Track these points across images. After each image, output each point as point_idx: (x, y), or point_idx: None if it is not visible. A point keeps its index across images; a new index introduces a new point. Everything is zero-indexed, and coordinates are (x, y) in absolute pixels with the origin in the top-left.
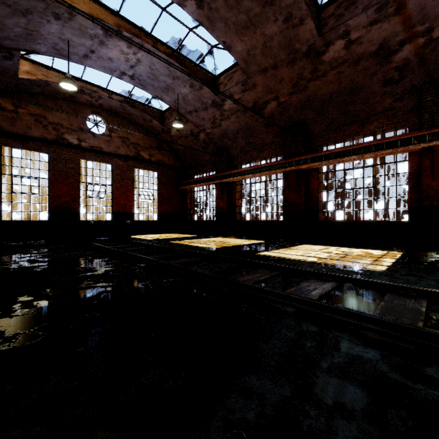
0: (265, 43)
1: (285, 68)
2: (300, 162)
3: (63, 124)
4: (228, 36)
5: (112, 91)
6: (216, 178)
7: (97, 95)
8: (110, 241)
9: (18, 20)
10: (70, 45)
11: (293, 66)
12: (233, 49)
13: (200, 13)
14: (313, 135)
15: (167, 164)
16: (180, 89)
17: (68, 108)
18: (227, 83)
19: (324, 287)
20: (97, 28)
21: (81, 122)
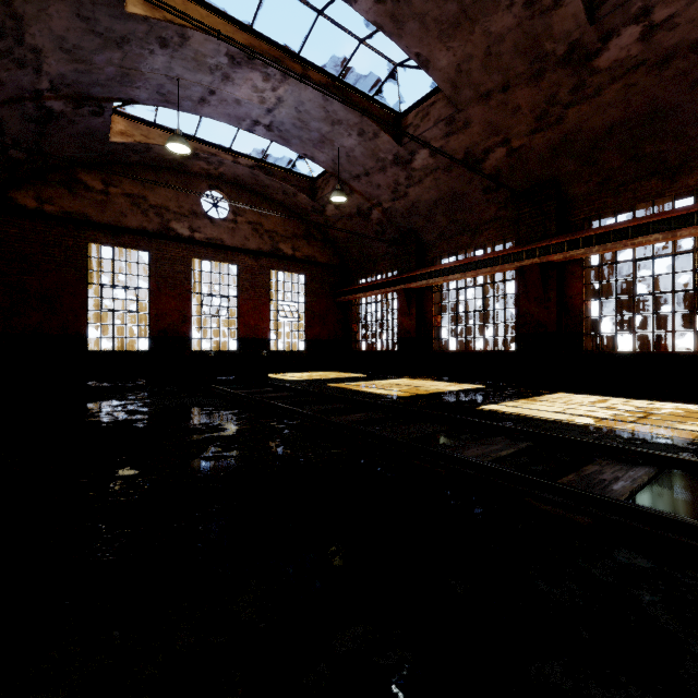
0: (488, 48)
1: (524, 89)
2: (548, 249)
3: (169, 207)
4: (424, 43)
5: (239, 152)
6: (398, 281)
7: (216, 159)
8: (236, 383)
9: (110, 55)
10: (180, 86)
11: (539, 82)
12: (432, 65)
13: (380, 10)
14: (572, 202)
15: (319, 263)
16: (342, 140)
17: (176, 183)
18: (419, 124)
19: (633, 477)
20: (220, 54)
21: (194, 202)
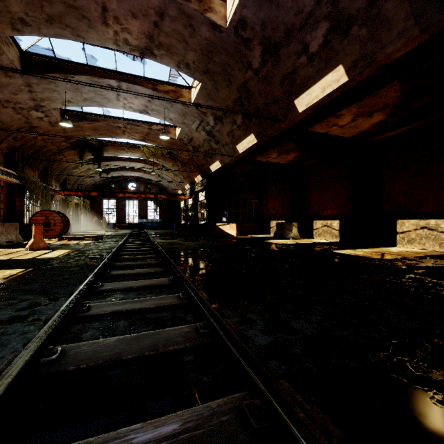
0: None
1: None
2: None
3: None
4: None
5: None
6: None
7: None
8: None
9: None
10: None
11: None
12: None
13: None
14: None
15: None
16: None
17: None
18: None
19: None
20: None
21: None
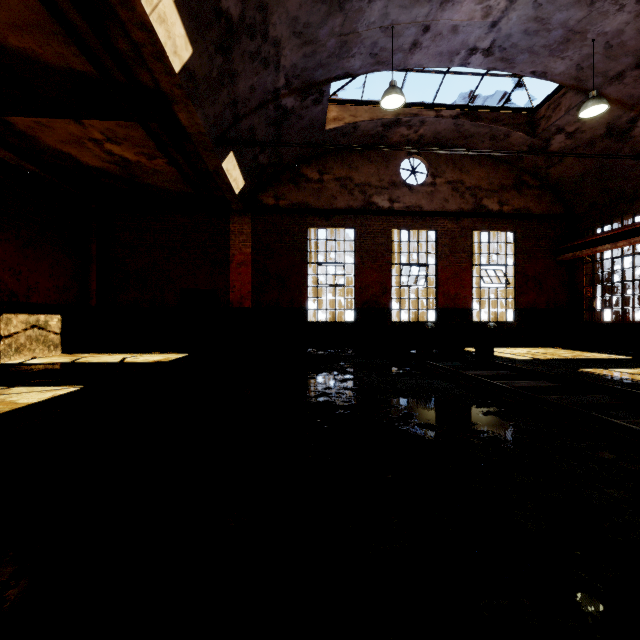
0: None
1: None
2: None
3: (371, 182)
4: None
5: (442, 104)
6: None
7: (418, 119)
8: (446, 358)
9: (333, 23)
10: (393, 36)
11: None
12: None
13: None
14: None
15: (533, 215)
16: (602, 24)
17: (377, 158)
18: None
19: None
20: None
21: (393, 173)
